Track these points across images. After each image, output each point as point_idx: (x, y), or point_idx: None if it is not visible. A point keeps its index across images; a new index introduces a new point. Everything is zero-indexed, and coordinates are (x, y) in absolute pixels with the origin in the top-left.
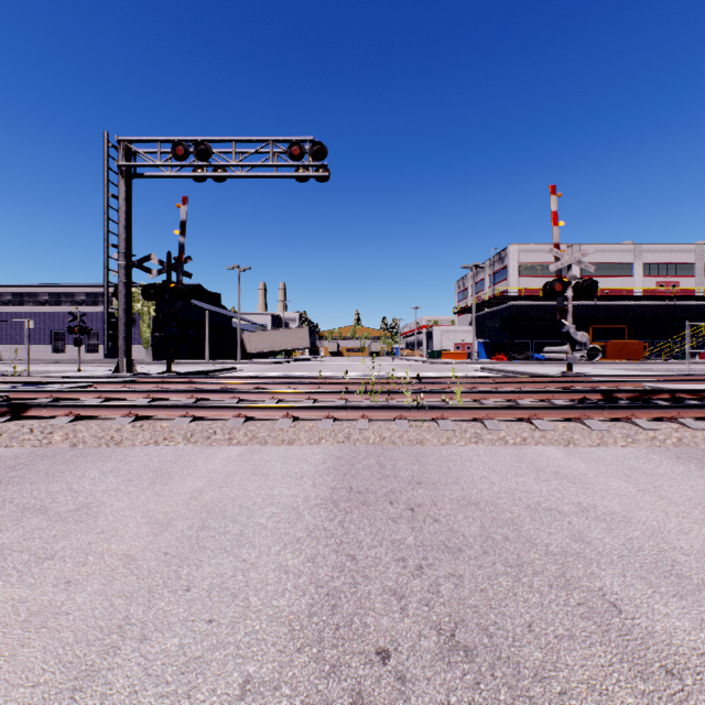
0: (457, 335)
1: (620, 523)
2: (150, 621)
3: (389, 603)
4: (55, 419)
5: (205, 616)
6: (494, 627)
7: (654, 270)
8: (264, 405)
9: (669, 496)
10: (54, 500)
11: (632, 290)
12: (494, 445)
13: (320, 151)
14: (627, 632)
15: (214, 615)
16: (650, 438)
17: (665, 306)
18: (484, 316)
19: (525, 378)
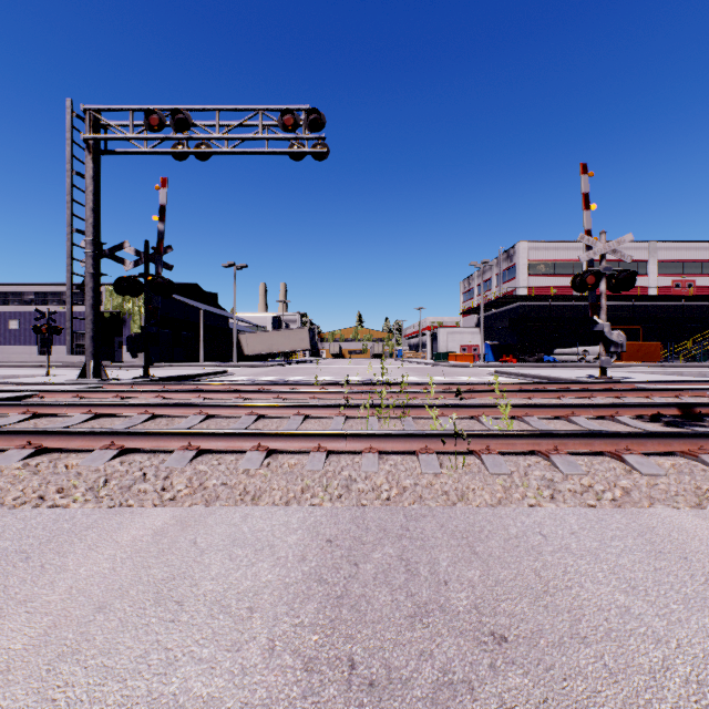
0: (463, 336)
1: None
2: None
3: None
4: None
5: None
6: None
7: (670, 268)
8: (226, 432)
9: None
10: None
11: (647, 289)
12: (585, 506)
13: (316, 121)
14: None
15: None
16: None
17: (681, 306)
18: (491, 317)
19: (557, 384)
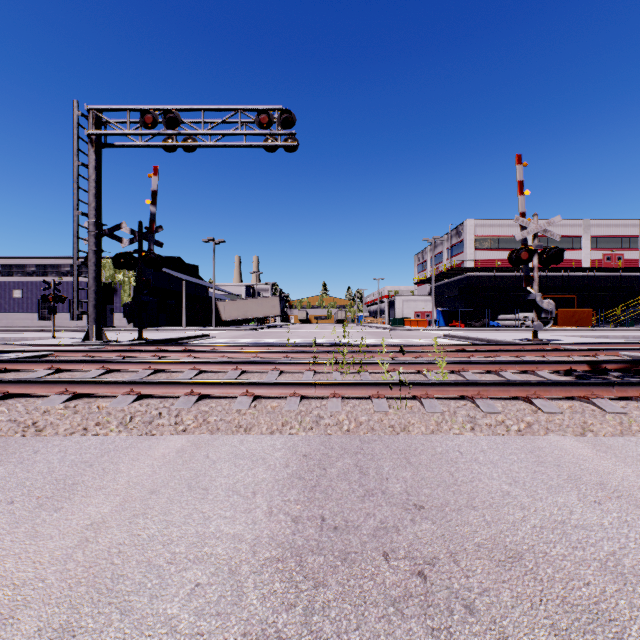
0: (417, 304)
1: None
2: None
3: None
4: None
5: None
6: None
7: (601, 243)
8: (221, 381)
9: None
10: None
11: (581, 262)
12: (495, 434)
13: (288, 119)
14: None
15: None
16: None
17: (611, 277)
18: (442, 286)
19: (494, 346)
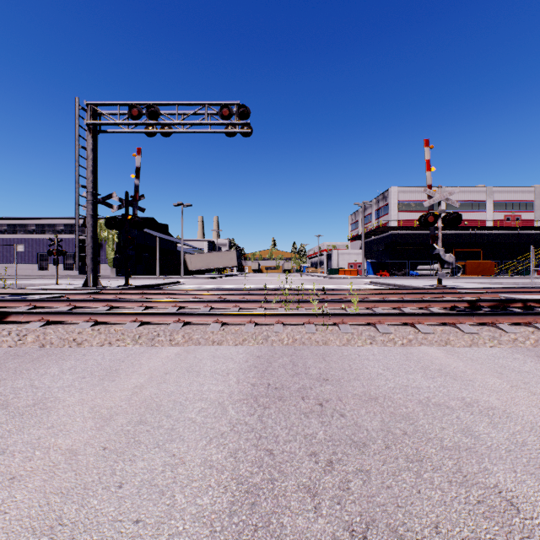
0: (350, 256)
1: (502, 418)
2: (80, 522)
3: (304, 501)
4: (30, 323)
5: (133, 515)
6: (403, 528)
7: (503, 206)
8: (199, 313)
9: (538, 392)
10: (16, 396)
11: (486, 222)
12: (385, 346)
13: (244, 112)
14: (529, 534)
15: (141, 514)
16: (512, 340)
17: (511, 234)
18: (371, 242)
19: (406, 290)
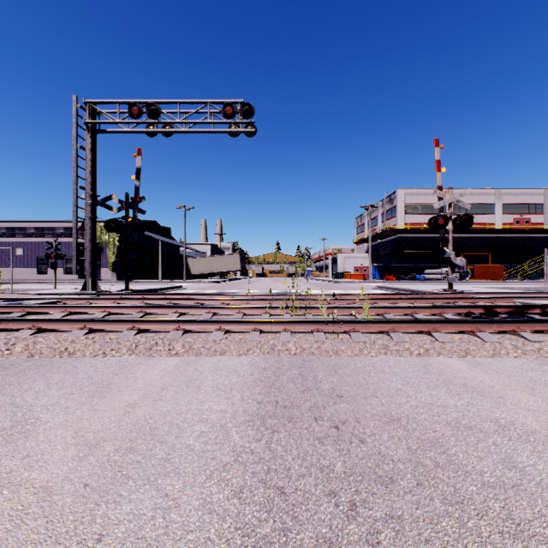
0: (356, 260)
1: (546, 445)
2: None
3: None
4: (19, 331)
5: None
6: None
7: (511, 209)
8: (200, 320)
9: None
10: None
11: (494, 225)
12: (401, 356)
13: (248, 111)
14: None
15: None
16: (537, 350)
17: (520, 238)
18: (377, 245)
19: (415, 295)
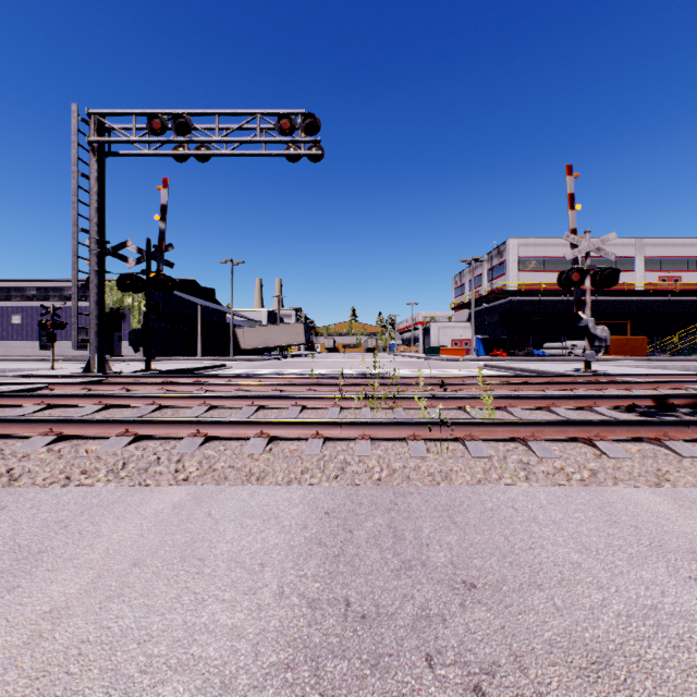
0: (455, 331)
1: None
2: None
3: None
4: None
5: None
6: None
7: (656, 264)
8: (231, 420)
9: None
10: None
11: (634, 285)
12: (555, 485)
13: (312, 124)
14: None
15: None
16: None
17: (668, 301)
18: (482, 312)
19: (543, 377)
